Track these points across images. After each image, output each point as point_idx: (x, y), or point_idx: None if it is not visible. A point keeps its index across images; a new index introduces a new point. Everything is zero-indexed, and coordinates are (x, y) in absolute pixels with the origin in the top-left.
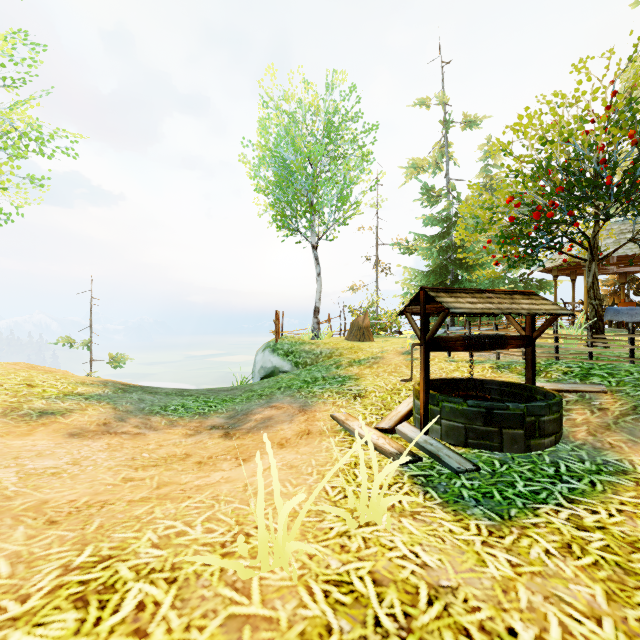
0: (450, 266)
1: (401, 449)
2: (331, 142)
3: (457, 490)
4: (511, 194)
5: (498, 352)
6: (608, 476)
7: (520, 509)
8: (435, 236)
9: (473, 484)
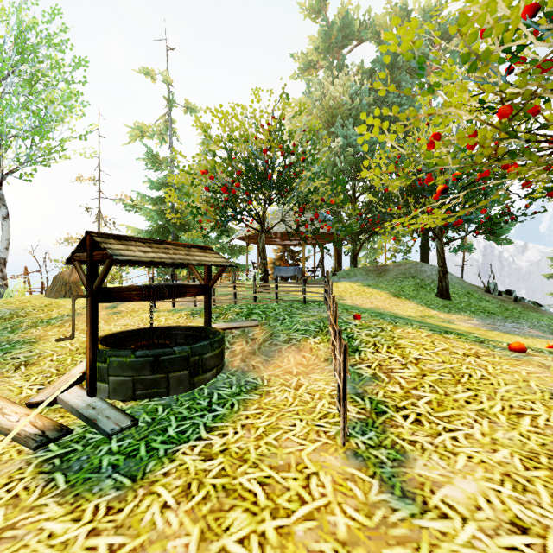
0: (171, 227)
1: (47, 426)
2: (24, 61)
3: (97, 461)
4: (209, 170)
5: (195, 300)
6: (245, 395)
7: (160, 459)
8: (158, 198)
9: (122, 445)
